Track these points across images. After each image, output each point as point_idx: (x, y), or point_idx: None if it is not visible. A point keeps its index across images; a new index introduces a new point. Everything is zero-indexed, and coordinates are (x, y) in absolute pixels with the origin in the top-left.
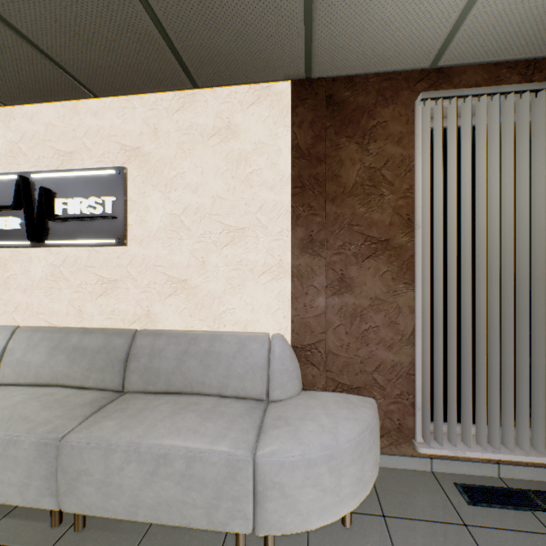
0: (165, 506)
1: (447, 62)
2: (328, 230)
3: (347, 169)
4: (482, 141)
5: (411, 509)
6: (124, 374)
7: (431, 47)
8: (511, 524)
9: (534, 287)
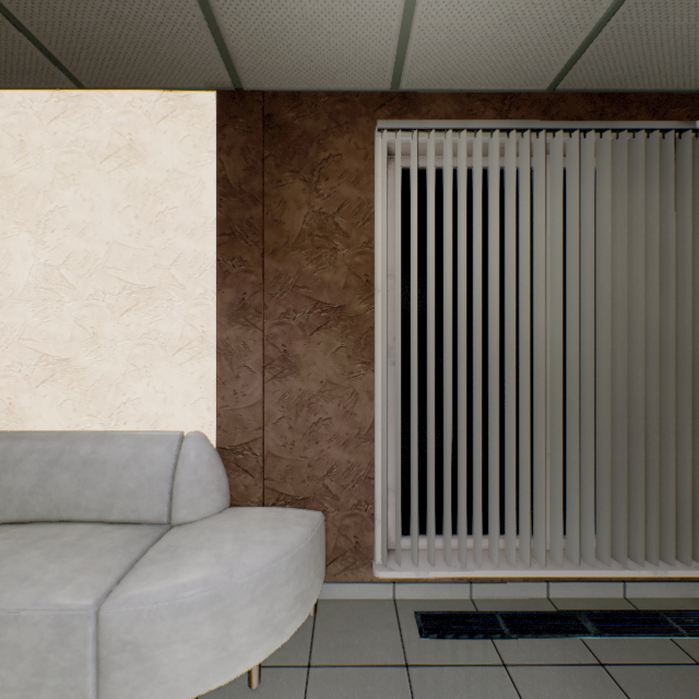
0: None
1: (410, 86)
2: (268, 293)
3: (292, 213)
4: (448, 186)
5: (348, 653)
6: None
7: (383, 63)
8: (462, 657)
9: (507, 367)
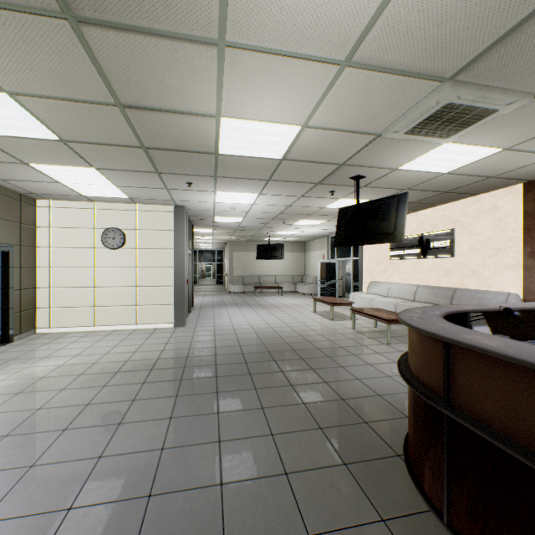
0: None
1: None
2: None
3: None
4: None
5: None
6: (451, 302)
7: None
8: None
9: None
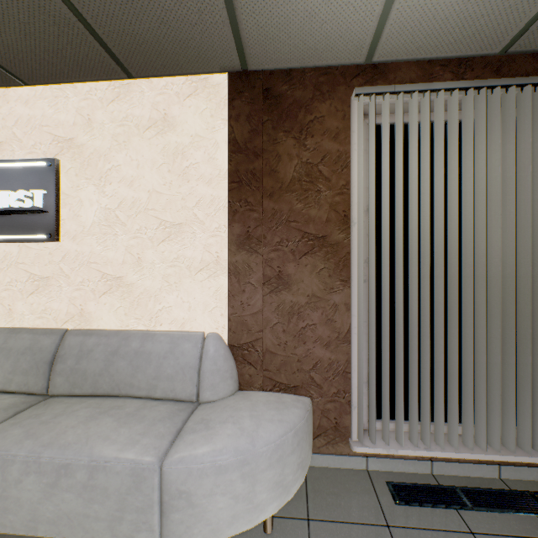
0: (66, 520)
1: (381, 58)
2: (266, 226)
3: (285, 164)
4: (414, 137)
5: (338, 511)
6: (50, 377)
7: (362, 41)
8: (434, 523)
9: (464, 285)
